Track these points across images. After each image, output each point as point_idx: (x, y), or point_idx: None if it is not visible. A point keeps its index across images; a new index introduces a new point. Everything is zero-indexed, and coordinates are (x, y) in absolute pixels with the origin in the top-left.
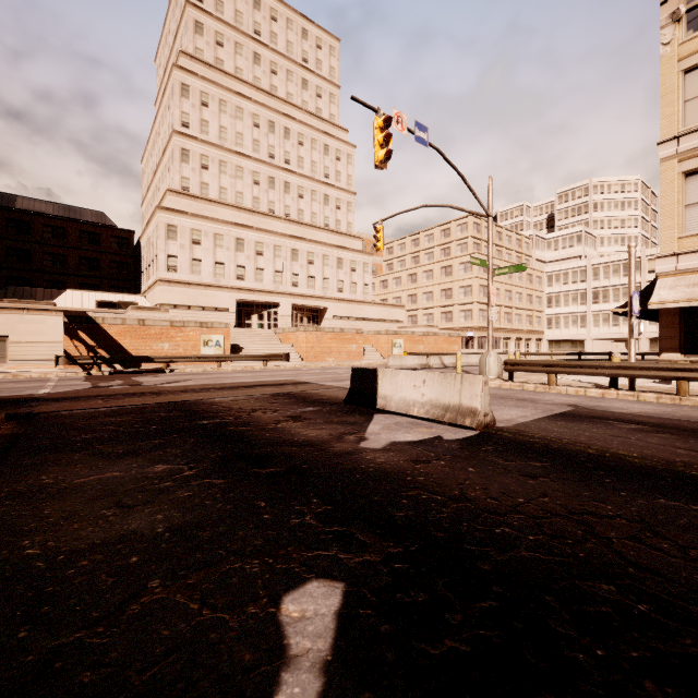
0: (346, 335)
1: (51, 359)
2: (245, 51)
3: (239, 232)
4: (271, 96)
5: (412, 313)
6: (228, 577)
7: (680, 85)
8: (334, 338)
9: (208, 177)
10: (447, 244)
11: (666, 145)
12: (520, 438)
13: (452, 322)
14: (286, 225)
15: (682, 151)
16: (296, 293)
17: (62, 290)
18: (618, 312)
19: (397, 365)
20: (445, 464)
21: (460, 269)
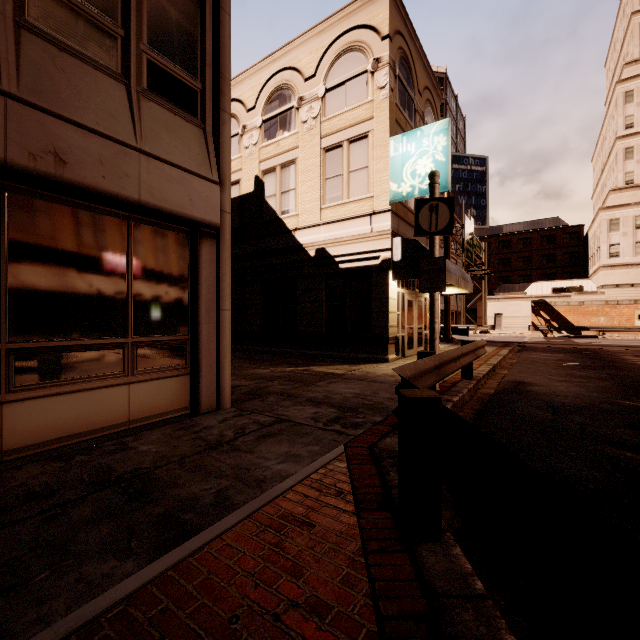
0: None
1: (524, 327)
2: None
3: None
4: None
5: None
6: (563, 361)
7: None
8: None
9: None
10: None
11: None
12: None
13: None
14: None
15: None
16: None
17: (529, 283)
18: None
19: None
20: None
21: None
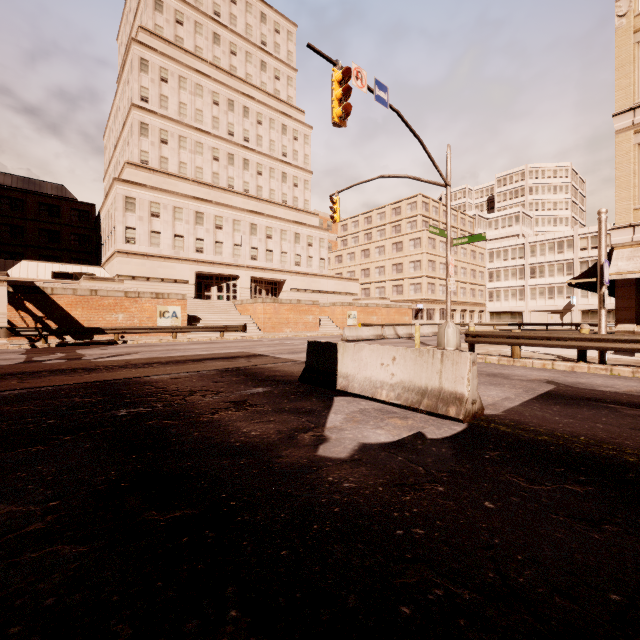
0: (303, 306)
1: None
2: (205, 31)
3: (198, 206)
4: (230, 75)
5: (365, 286)
6: None
7: (636, 57)
8: (291, 309)
9: (168, 151)
10: (398, 222)
11: (622, 117)
12: (525, 436)
13: (402, 294)
14: (245, 200)
15: (638, 122)
16: (254, 266)
17: (17, 261)
18: (572, 283)
19: (353, 336)
20: (445, 491)
21: (410, 245)
